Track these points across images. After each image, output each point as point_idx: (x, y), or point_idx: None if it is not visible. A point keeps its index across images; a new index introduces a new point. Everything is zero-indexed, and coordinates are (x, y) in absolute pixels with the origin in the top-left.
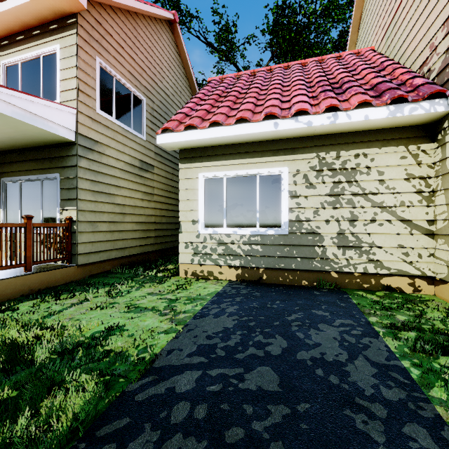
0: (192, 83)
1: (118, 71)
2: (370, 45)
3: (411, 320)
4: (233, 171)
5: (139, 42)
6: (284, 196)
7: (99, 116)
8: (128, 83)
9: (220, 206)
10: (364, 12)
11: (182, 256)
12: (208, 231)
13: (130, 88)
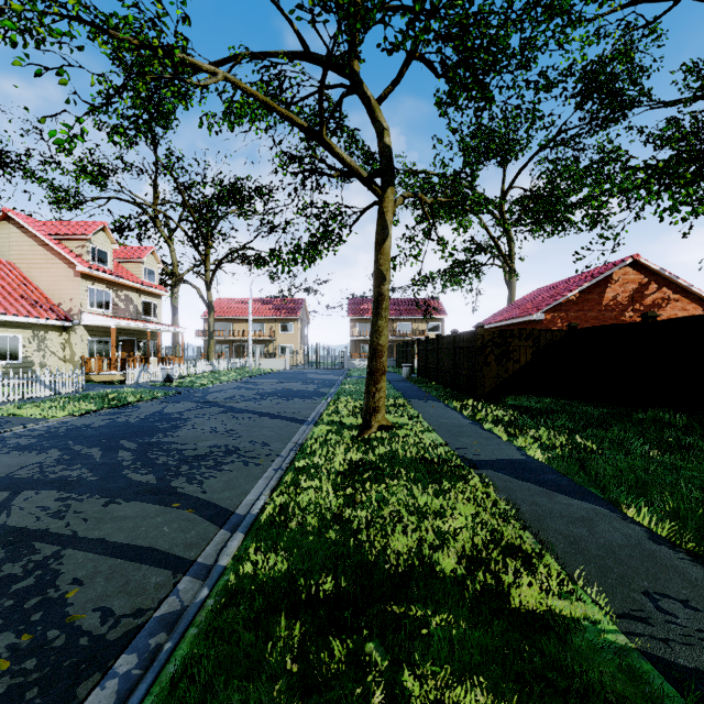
0: None
1: None
2: (10, 258)
3: None
4: None
5: None
6: (21, 347)
7: None
8: None
9: None
10: None
11: None
12: None
13: None
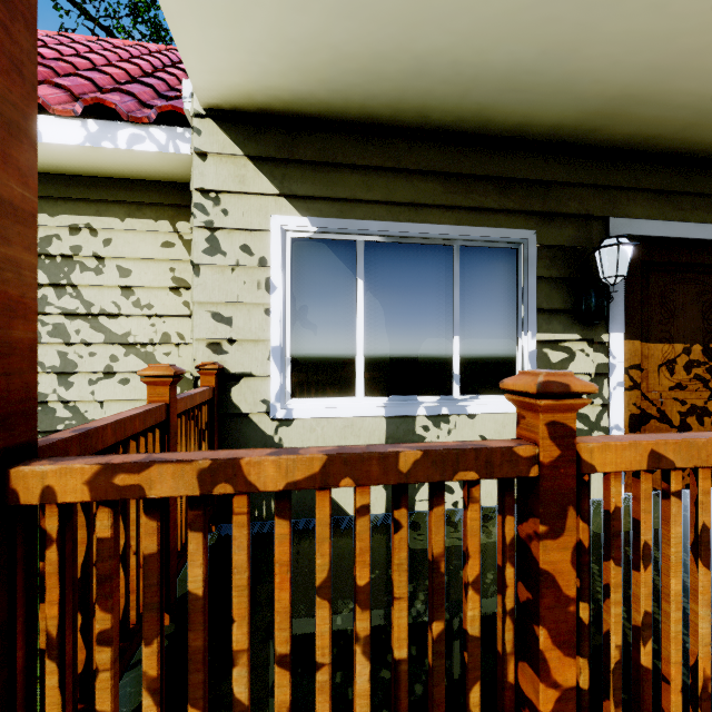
0: None
1: None
2: None
3: None
4: None
5: None
6: None
7: None
8: None
9: None
10: None
11: None
12: None
13: None
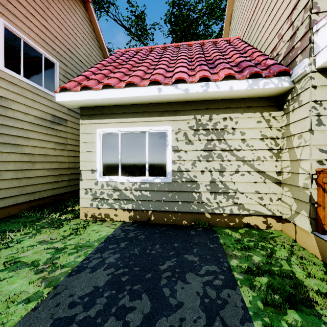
0: (105, 54)
1: (26, 35)
2: (238, 35)
3: (264, 262)
4: (126, 128)
5: (51, 12)
6: (168, 150)
7: (3, 73)
8: (38, 47)
9: (116, 158)
10: (234, 11)
11: (82, 201)
12: (105, 179)
13: (41, 51)
